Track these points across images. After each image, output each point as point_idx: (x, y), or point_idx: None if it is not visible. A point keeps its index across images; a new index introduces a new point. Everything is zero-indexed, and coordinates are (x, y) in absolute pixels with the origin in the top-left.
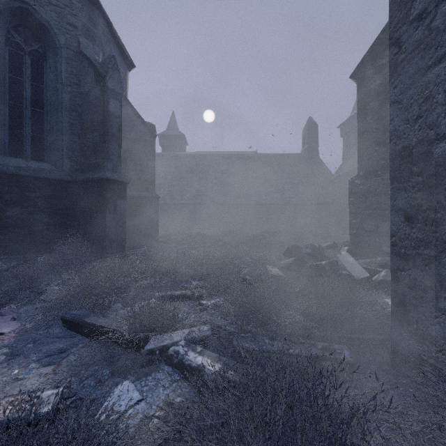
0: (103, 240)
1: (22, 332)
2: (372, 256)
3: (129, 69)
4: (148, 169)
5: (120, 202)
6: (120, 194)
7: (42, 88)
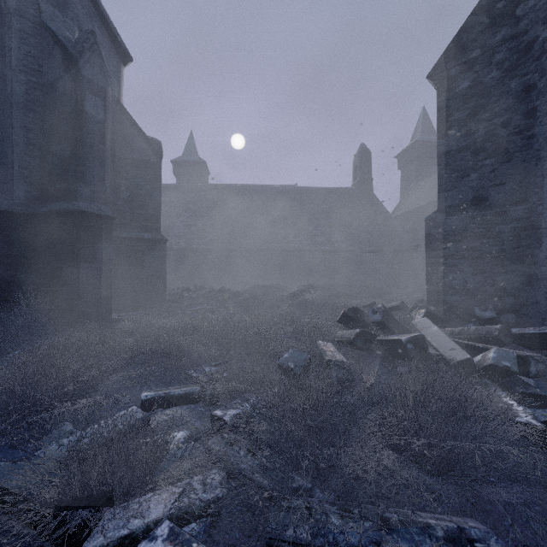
0: (74, 303)
1: None
2: (458, 322)
3: (125, 62)
4: (150, 202)
5: (102, 246)
6: (103, 235)
7: None
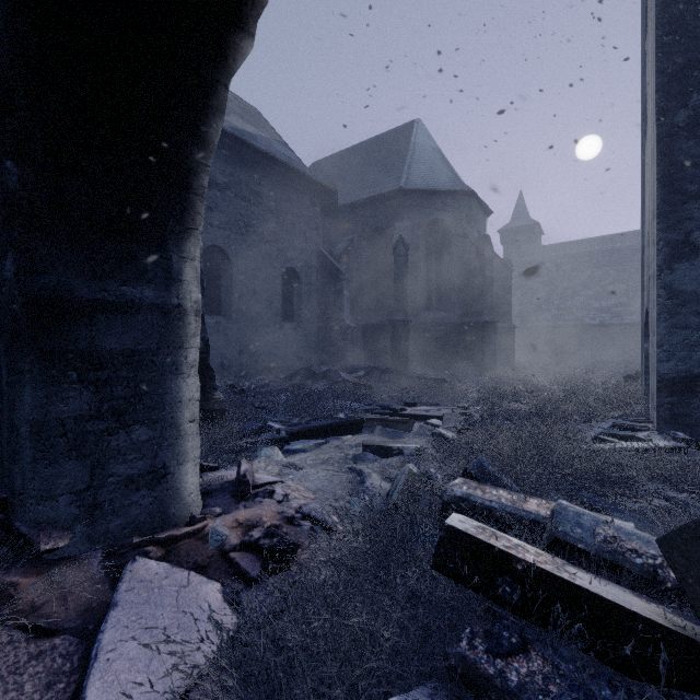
0: (483, 362)
1: (477, 392)
2: None
3: (488, 216)
4: (505, 302)
5: (492, 336)
6: (493, 331)
7: (440, 264)
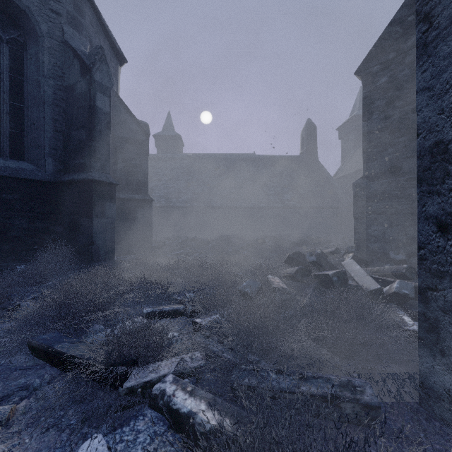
0: (89, 247)
1: None
2: (378, 263)
3: (121, 64)
4: (140, 170)
5: (108, 205)
6: (109, 197)
7: (22, 81)
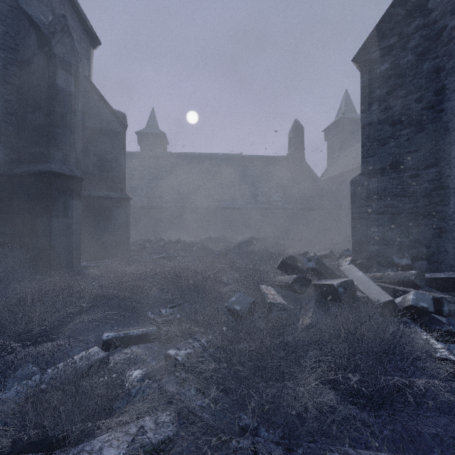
0: (47, 252)
1: None
2: (379, 268)
3: (94, 46)
4: (116, 165)
5: (72, 203)
6: (73, 193)
7: None
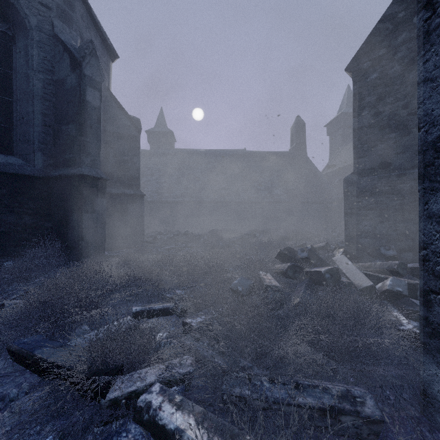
0: (79, 243)
1: None
2: (369, 258)
3: (113, 59)
4: (132, 165)
5: (98, 200)
6: (99, 192)
7: (10, 74)
